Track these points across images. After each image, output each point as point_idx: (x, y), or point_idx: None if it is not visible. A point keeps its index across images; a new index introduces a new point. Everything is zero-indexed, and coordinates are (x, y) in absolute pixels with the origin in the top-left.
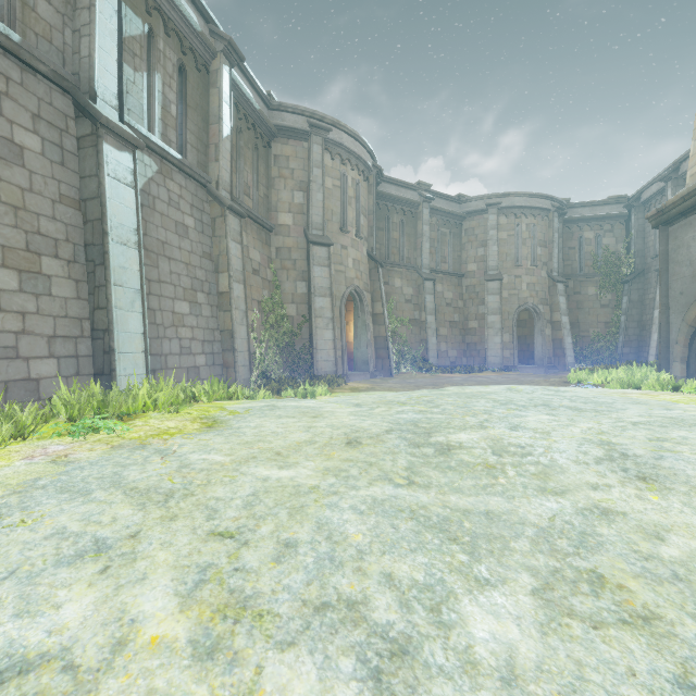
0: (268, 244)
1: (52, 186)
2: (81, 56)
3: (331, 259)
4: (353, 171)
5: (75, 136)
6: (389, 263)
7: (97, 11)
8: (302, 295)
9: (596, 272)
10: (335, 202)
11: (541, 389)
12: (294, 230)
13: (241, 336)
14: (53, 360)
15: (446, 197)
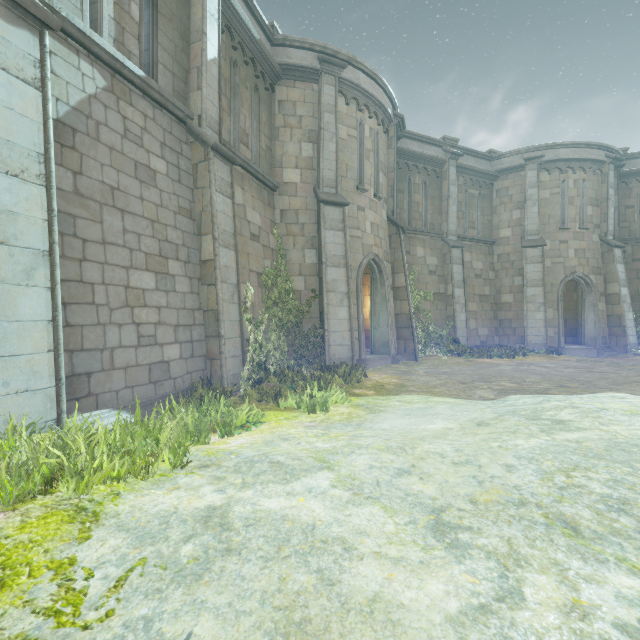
0: (270, 205)
1: None
2: None
3: (345, 221)
4: (372, 119)
5: None
6: (411, 230)
7: None
8: (312, 265)
9: None
10: (350, 155)
11: None
12: (301, 188)
13: (231, 318)
14: None
15: (475, 153)
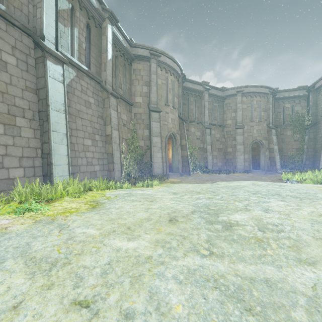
0: (130, 111)
1: (22, 82)
2: (36, 18)
3: (160, 118)
4: (171, 76)
5: (34, 57)
6: (189, 120)
7: None
8: (147, 136)
9: (291, 124)
10: (162, 91)
11: (271, 184)
12: (142, 104)
13: (117, 156)
14: (22, 169)
15: (216, 88)
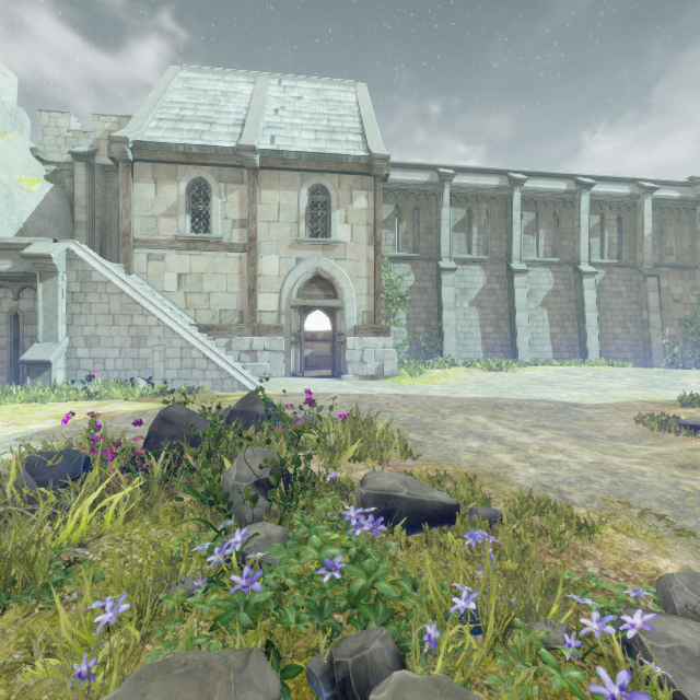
0: (691, 278)
1: (567, 298)
2: (575, 251)
3: None
4: None
5: (573, 278)
6: None
7: (580, 234)
8: None
9: None
10: None
11: None
12: None
13: (656, 342)
14: (568, 353)
15: None
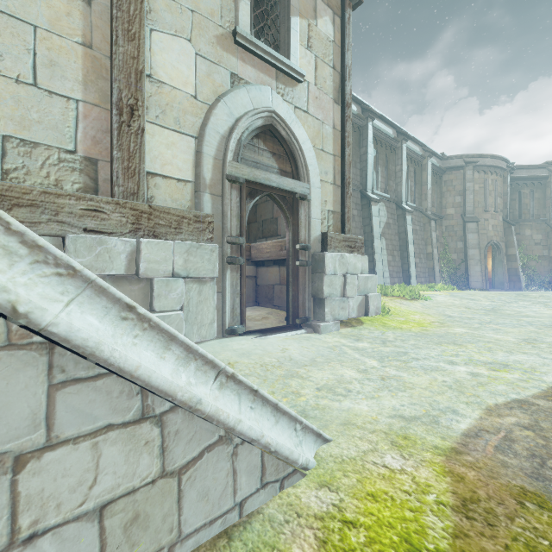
0: (441, 225)
1: (394, 231)
2: (398, 191)
3: (478, 229)
4: (492, 175)
5: (396, 214)
6: (520, 221)
7: (402, 177)
8: (460, 248)
9: None
10: (480, 197)
11: None
12: (455, 216)
13: (436, 270)
14: (397, 278)
15: None
